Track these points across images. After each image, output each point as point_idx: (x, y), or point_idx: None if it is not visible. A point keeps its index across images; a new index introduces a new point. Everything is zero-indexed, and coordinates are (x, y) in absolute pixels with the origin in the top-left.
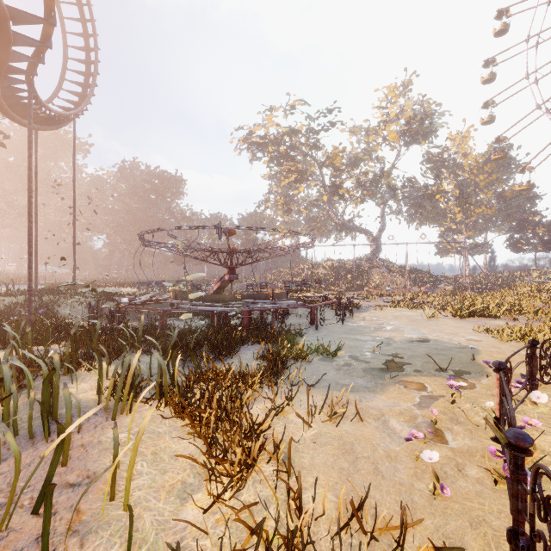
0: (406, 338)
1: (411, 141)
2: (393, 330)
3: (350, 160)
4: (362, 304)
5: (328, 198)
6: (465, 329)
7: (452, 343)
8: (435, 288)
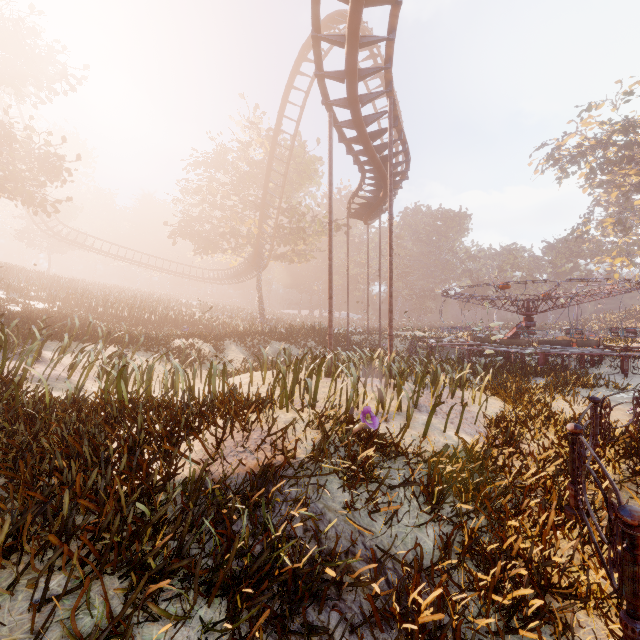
0: None
1: None
2: None
3: None
4: None
5: None
6: None
7: None
8: None
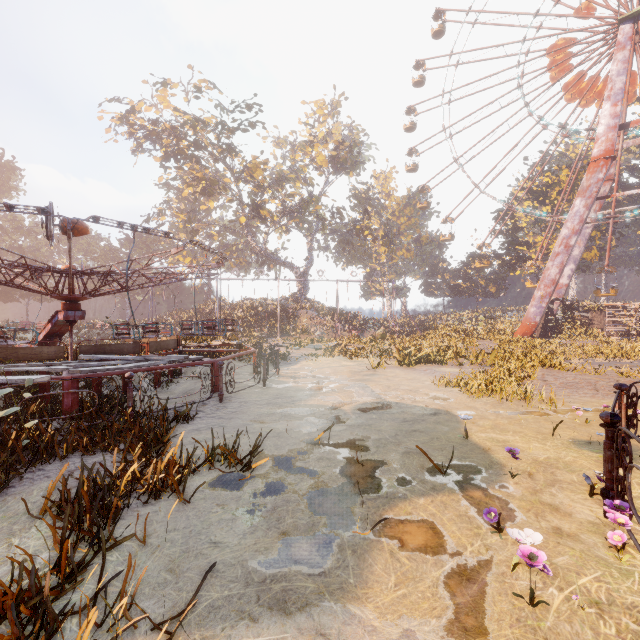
0: (359, 404)
1: (340, 169)
2: (336, 390)
3: (274, 178)
4: (291, 353)
5: (247, 221)
6: (420, 381)
7: (419, 405)
8: (363, 332)
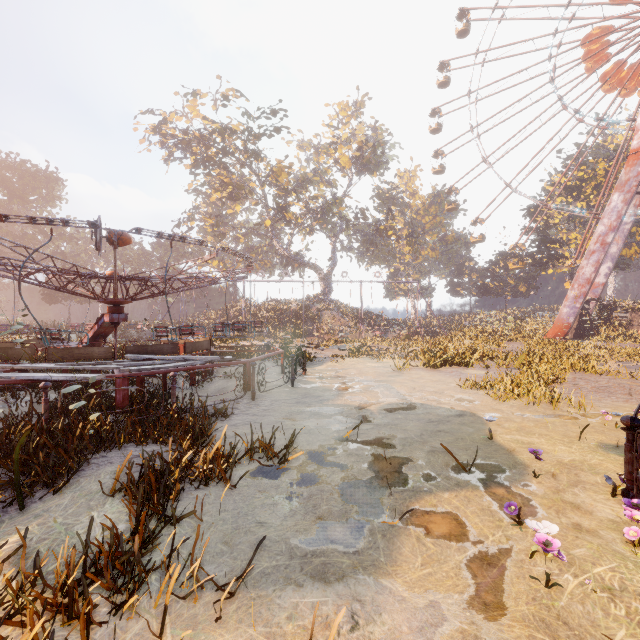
0: (385, 405)
1: (364, 170)
2: (362, 391)
3: (298, 181)
4: (316, 354)
5: (272, 224)
6: (445, 383)
7: (444, 407)
8: (387, 333)
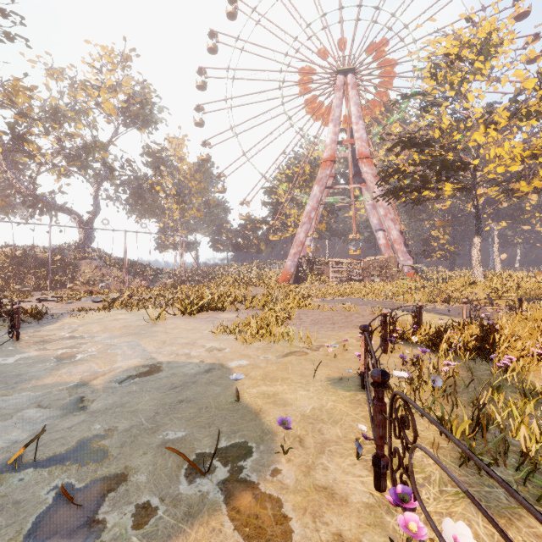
0: (120, 372)
1: (131, 123)
2: (96, 355)
3: (47, 111)
4: (53, 309)
5: (6, 153)
6: (200, 331)
7: (193, 362)
8: (155, 282)
